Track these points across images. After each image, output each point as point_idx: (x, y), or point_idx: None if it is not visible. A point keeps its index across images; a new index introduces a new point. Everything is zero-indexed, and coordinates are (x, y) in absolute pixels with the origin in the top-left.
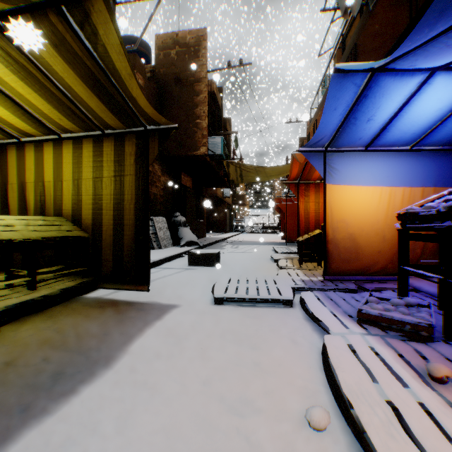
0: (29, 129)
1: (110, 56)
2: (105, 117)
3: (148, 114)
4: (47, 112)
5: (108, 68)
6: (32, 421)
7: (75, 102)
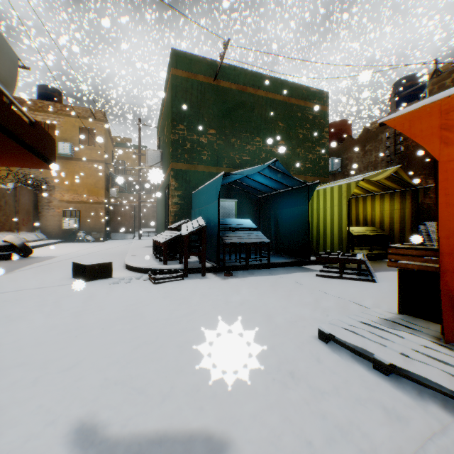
0: (362, 194)
1: (400, 176)
2: (396, 188)
3: (416, 185)
4: (372, 189)
5: (399, 177)
6: (385, 271)
7: (383, 185)
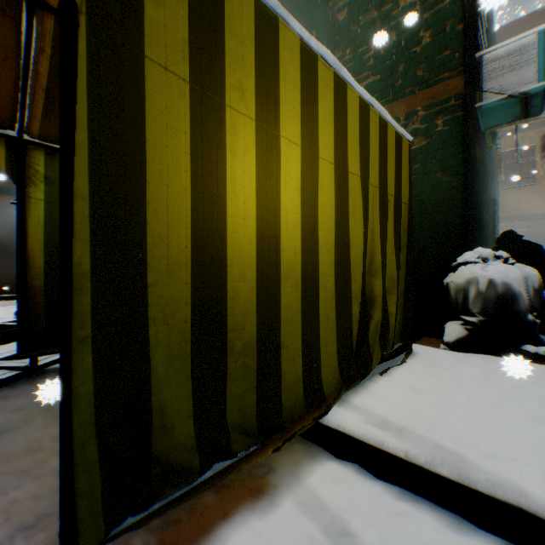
0: None
1: None
2: None
3: None
4: None
5: None
6: None
7: None
